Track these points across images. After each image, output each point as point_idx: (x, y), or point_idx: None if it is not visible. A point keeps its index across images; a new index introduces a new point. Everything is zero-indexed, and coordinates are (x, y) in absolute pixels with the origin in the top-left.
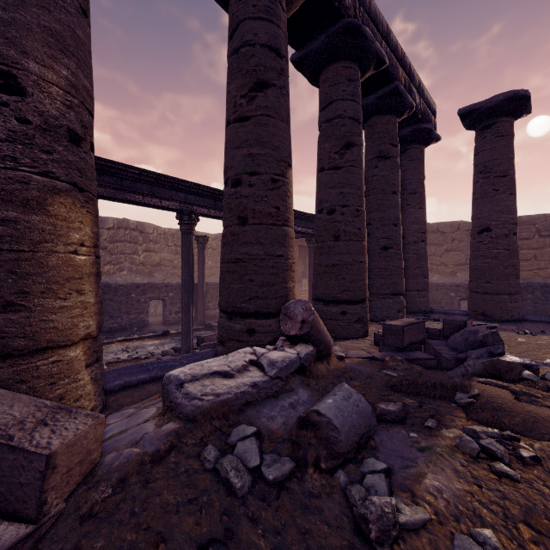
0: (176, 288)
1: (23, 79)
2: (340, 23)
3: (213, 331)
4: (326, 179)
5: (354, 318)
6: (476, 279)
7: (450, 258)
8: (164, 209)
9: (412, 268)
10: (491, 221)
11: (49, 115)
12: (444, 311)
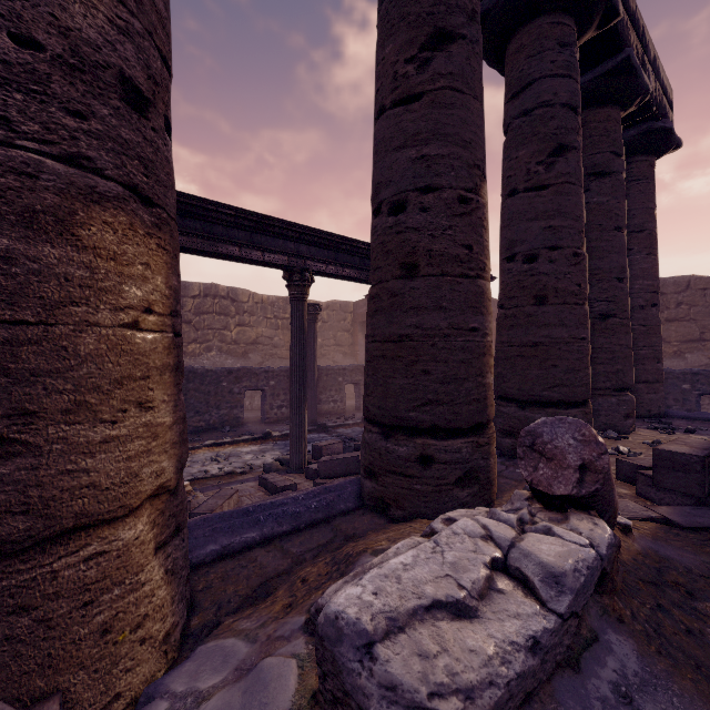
0: (279, 374)
1: None
2: None
3: (328, 433)
4: (522, 206)
5: None
6: None
7: (674, 331)
8: (267, 265)
9: (637, 347)
10: None
11: (81, 39)
12: (691, 415)
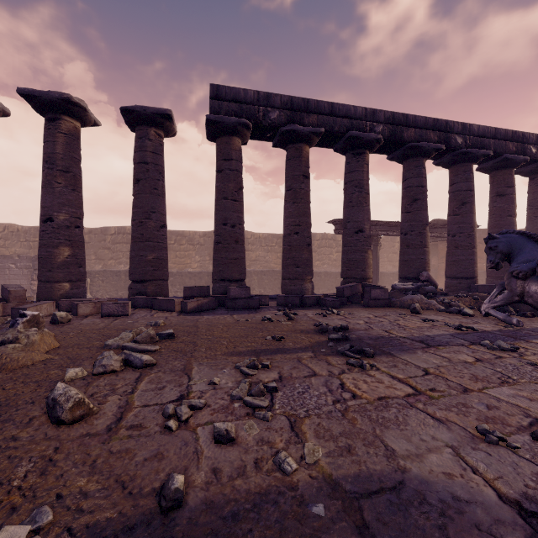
0: None
1: (364, 230)
2: (456, 152)
3: None
4: (451, 220)
5: (466, 286)
6: None
7: None
8: None
9: None
10: None
11: (367, 234)
12: None
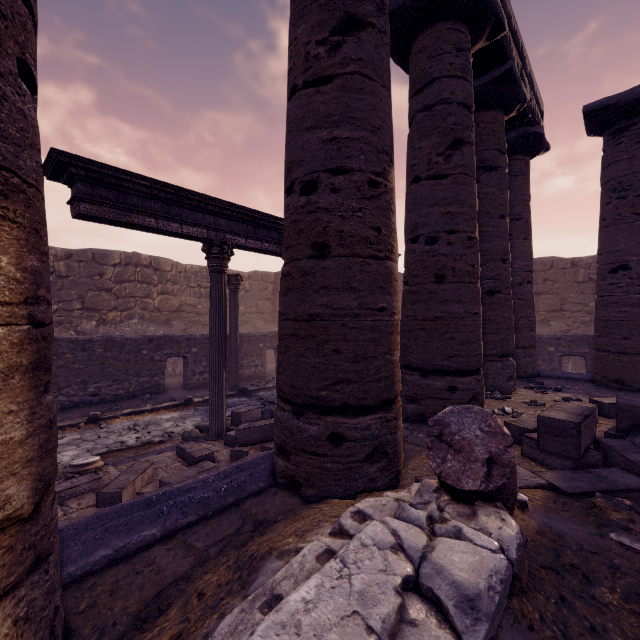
0: (201, 341)
1: None
2: None
3: (249, 397)
4: (425, 192)
5: (467, 396)
6: (608, 334)
7: (541, 302)
8: (186, 237)
9: (516, 318)
10: (630, 256)
11: None
12: (557, 375)
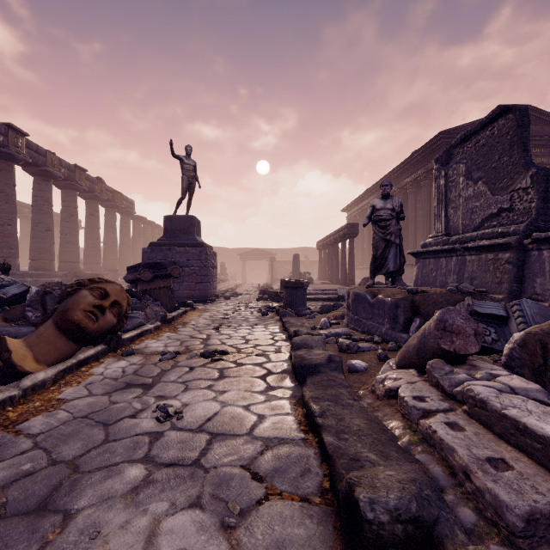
0: None
1: None
2: None
3: None
4: None
5: None
6: None
7: None
8: None
9: None
10: None
11: None
12: None
